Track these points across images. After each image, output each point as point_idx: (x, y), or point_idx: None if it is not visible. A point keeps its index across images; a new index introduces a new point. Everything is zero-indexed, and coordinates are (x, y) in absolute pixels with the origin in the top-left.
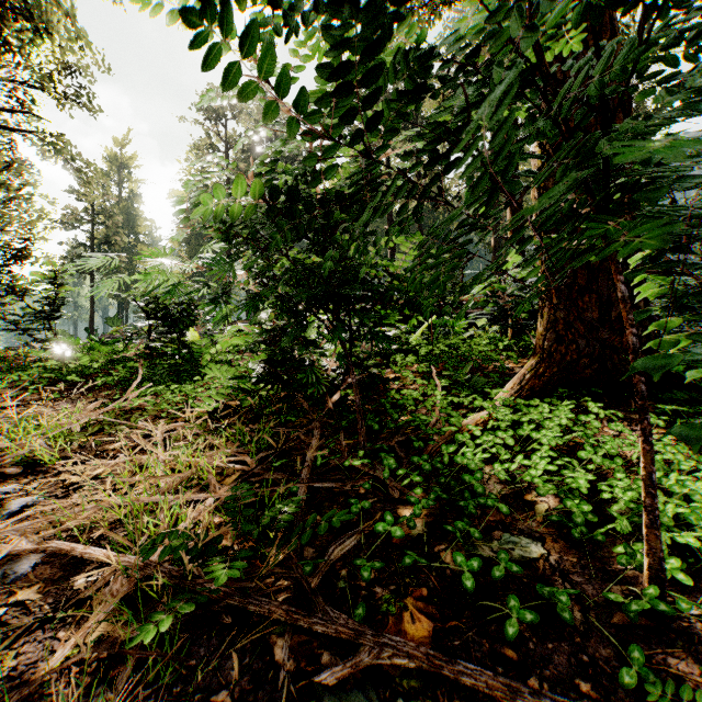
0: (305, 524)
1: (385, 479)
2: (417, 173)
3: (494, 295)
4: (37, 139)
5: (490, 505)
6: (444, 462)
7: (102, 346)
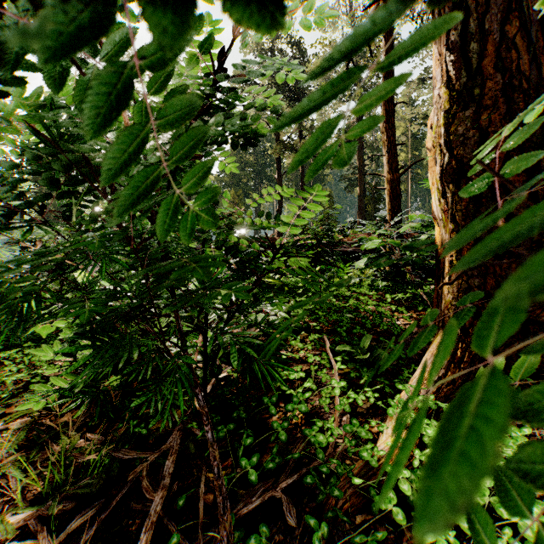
0: None
1: None
2: (300, 134)
3: (388, 251)
4: None
5: None
6: None
7: None
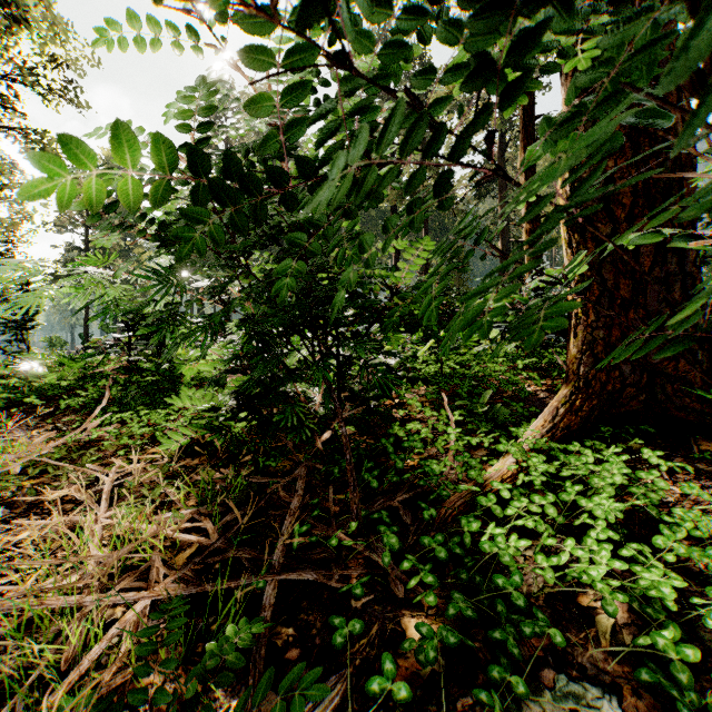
0: (255, 695)
1: (385, 567)
2: None
3: (514, 308)
4: (21, 136)
5: (538, 633)
6: (465, 544)
7: (71, 361)
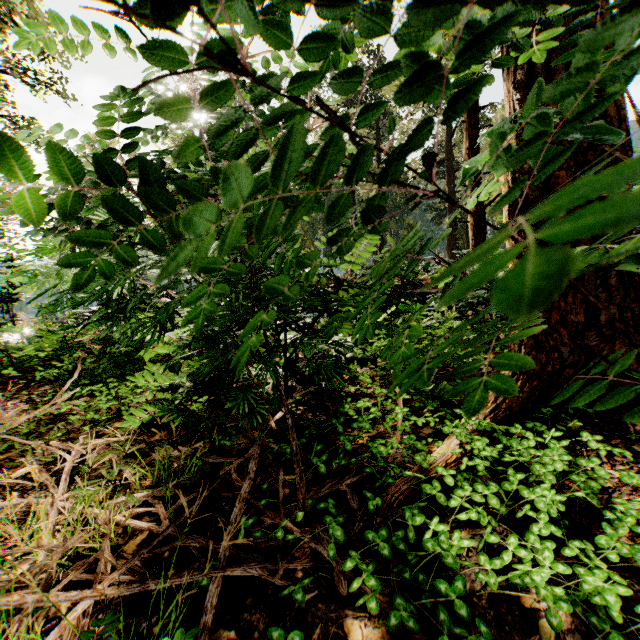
0: None
1: (330, 560)
2: (377, 158)
3: None
4: (10, 123)
5: None
6: (409, 539)
7: (49, 334)
